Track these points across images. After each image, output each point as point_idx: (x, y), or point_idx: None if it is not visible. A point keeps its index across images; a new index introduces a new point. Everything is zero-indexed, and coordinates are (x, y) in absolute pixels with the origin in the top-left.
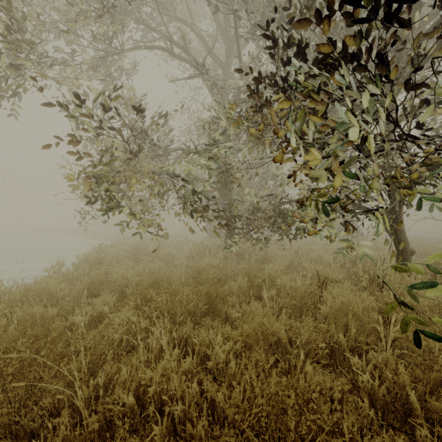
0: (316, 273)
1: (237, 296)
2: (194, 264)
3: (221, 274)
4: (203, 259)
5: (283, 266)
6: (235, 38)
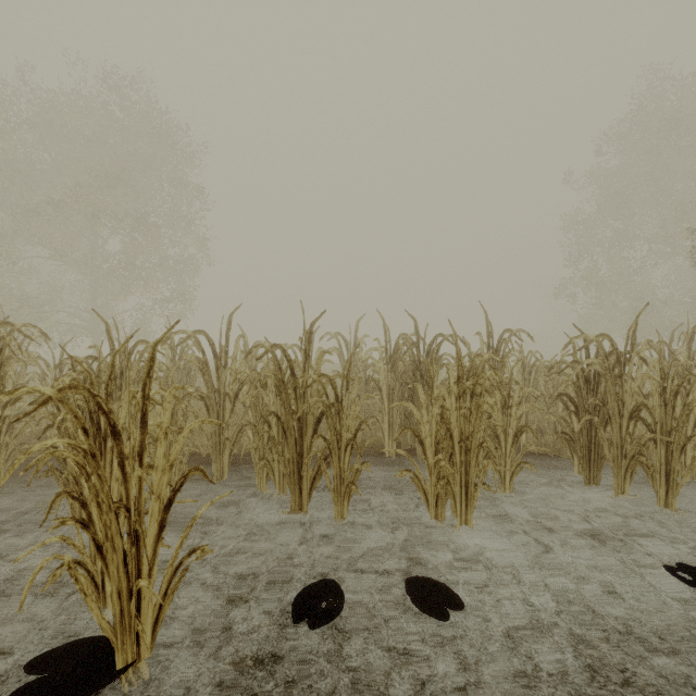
0: None
1: None
2: None
3: None
4: None
5: None
6: None
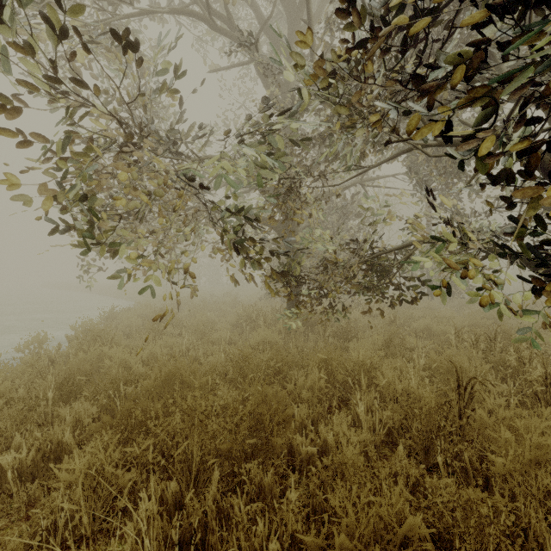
0: (439, 362)
1: (309, 403)
2: (241, 340)
3: (281, 360)
4: (254, 332)
5: (377, 344)
6: (303, 6)
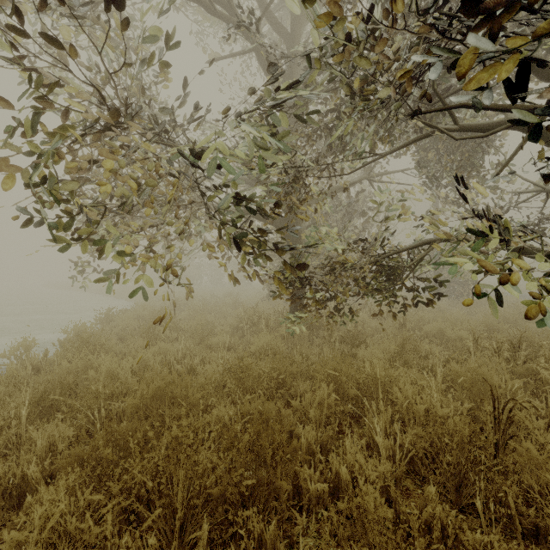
0: (462, 374)
1: (317, 423)
2: (241, 346)
3: (284, 371)
4: (255, 337)
5: (388, 351)
6: None
